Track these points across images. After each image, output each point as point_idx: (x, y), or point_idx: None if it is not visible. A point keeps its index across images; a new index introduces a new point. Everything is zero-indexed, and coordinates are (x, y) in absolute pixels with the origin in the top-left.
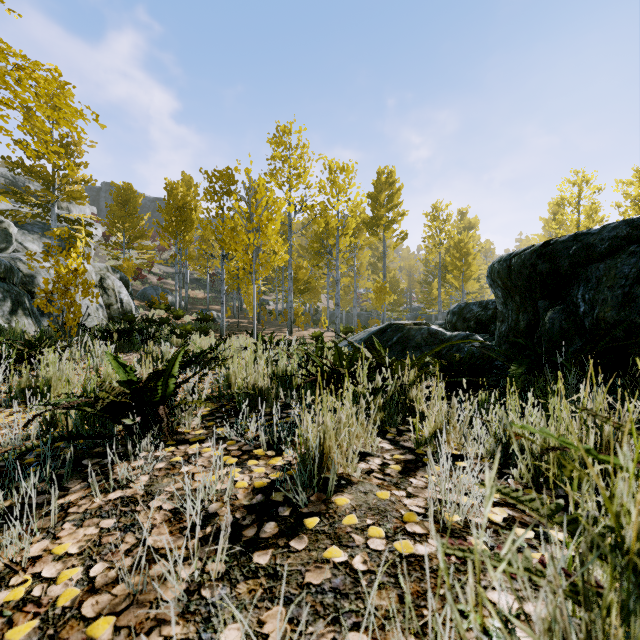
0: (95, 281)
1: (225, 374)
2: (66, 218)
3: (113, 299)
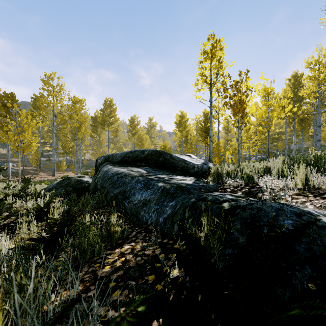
0: None
1: None
2: None
3: None
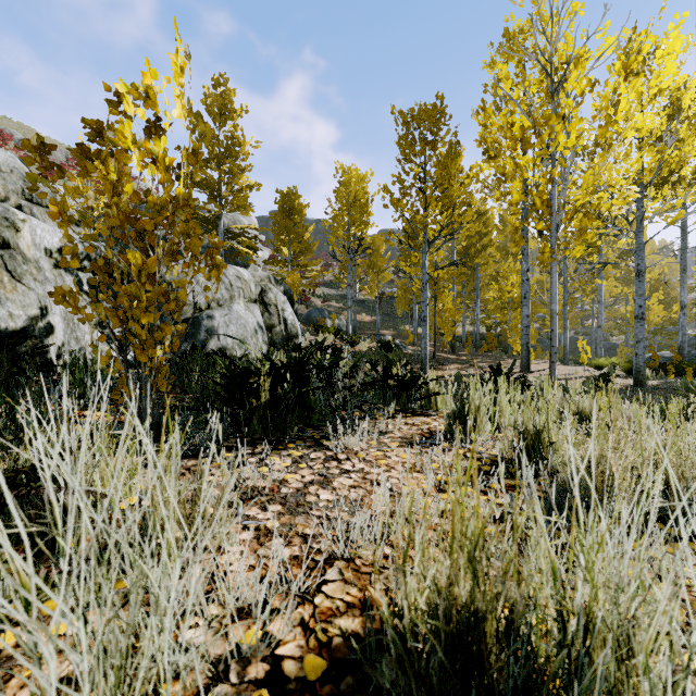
0: (254, 294)
1: None
2: (232, 232)
3: (275, 318)
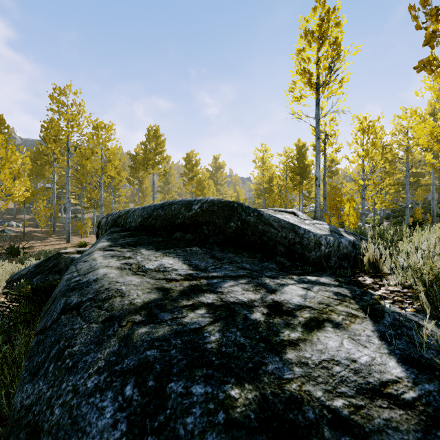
0: None
1: None
2: None
3: None
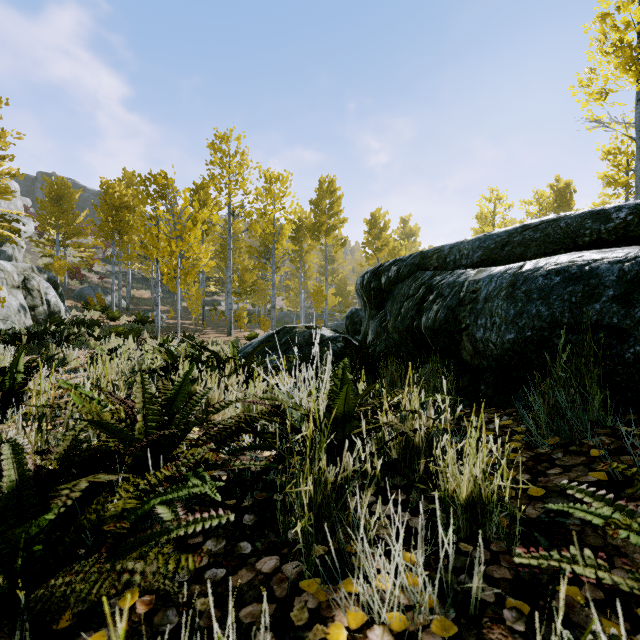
0: (17, 282)
1: (95, 371)
2: None
3: (38, 300)
